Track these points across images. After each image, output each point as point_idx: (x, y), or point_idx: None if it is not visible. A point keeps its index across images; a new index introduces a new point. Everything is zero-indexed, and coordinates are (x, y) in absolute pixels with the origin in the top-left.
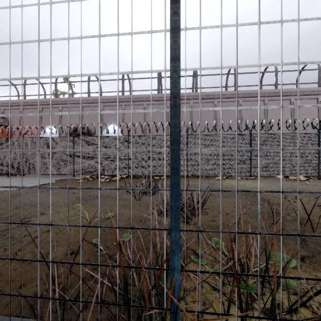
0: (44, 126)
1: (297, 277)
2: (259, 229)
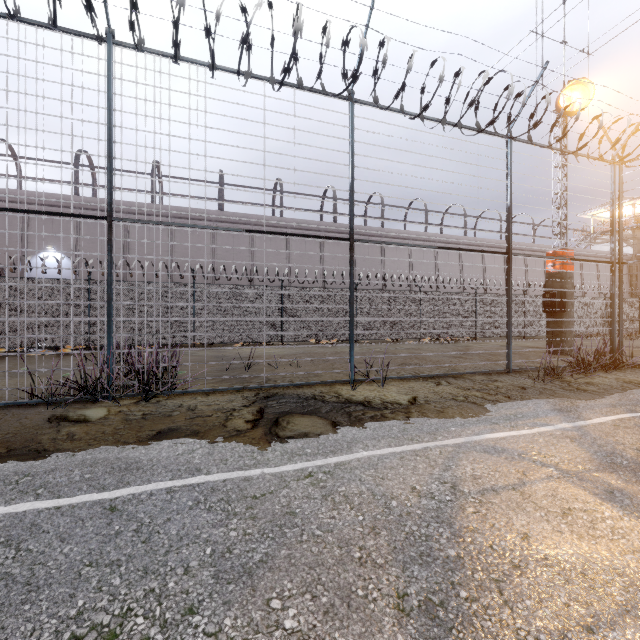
0: None
1: (161, 365)
2: (146, 349)
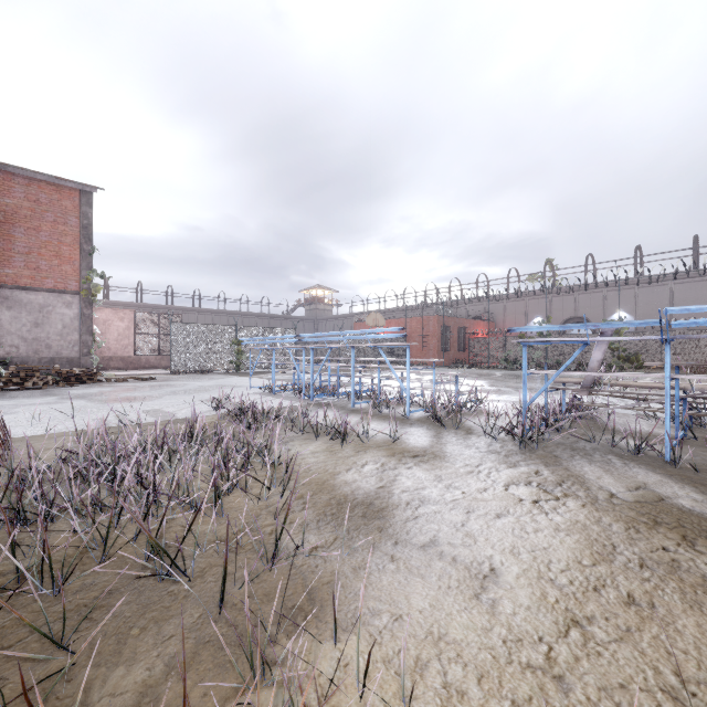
0: (530, 318)
1: None
2: None
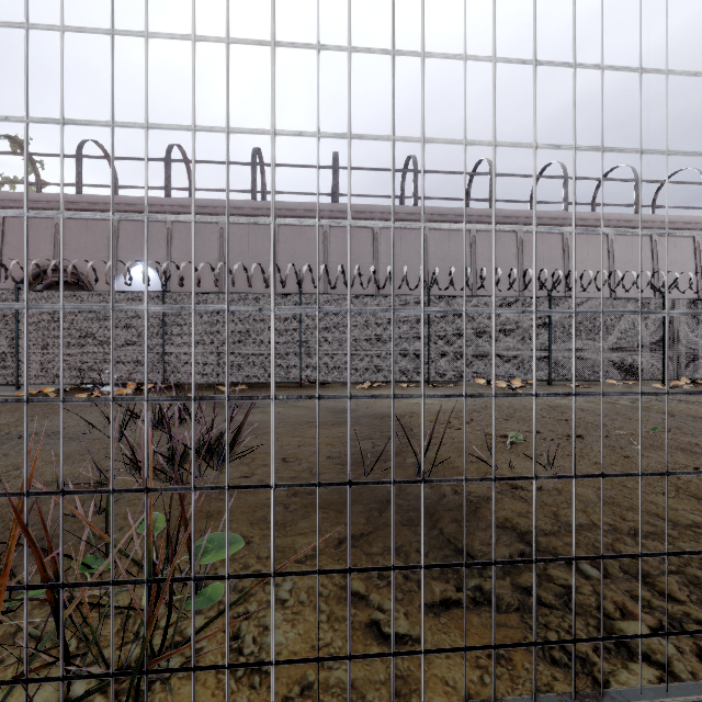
0: None
1: (61, 583)
2: None
